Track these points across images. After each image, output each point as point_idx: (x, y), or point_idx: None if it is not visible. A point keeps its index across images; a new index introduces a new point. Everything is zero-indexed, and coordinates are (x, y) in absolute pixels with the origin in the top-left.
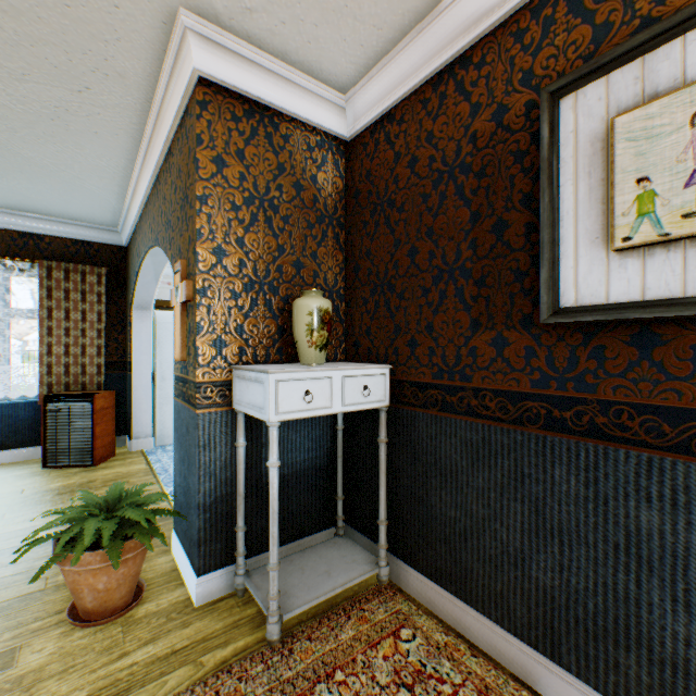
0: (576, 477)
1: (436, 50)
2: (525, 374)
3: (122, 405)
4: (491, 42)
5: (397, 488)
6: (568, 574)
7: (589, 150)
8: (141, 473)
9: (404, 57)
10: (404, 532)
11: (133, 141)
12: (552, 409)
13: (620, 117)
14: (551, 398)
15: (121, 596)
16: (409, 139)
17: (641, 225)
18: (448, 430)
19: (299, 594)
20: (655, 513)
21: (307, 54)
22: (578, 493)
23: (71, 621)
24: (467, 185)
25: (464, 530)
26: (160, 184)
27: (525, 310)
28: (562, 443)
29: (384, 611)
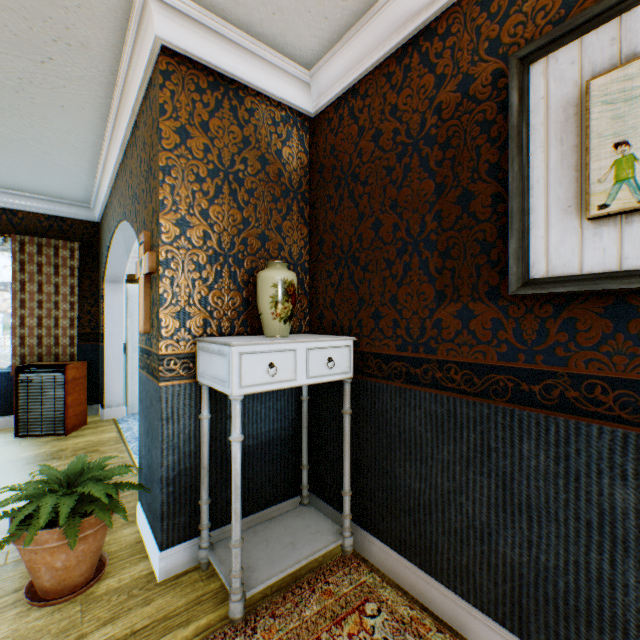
0: (546, 453)
1: (401, 22)
2: (492, 347)
3: (95, 375)
4: (456, 13)
5: (361, 459)
6: (537, 551)
7: (562, 116)
8: (112, 441)
9: (368, 30)
10: (367, 502)
11: (100, 116)
12: (521, 382)
13: (596, 80)
14: (519, 371)
15: (81, 573)
16: (373, 113)
17: (619, 192)
18: (412, 402)
19: (263, 568)
20: (631, 492)
21: (271, 27)
22: (547, 468)
23: (28, 600)
24: (431, 157)
25: (429, 502)
26: (127, 158)
27: (492, 282)
28: (531, 417)
29: (348, 584)
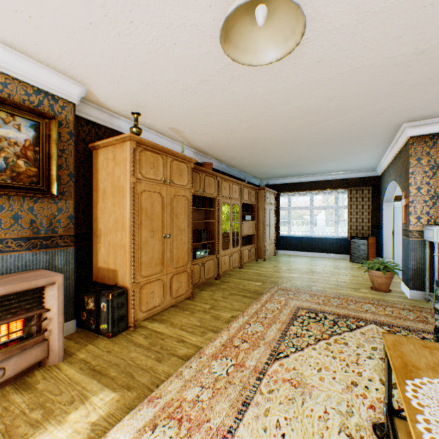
0: None
1: None
2: None
3: (377, 244)
4: None
5: None
6: None
7: None
8: None
9: None
10: None
11: (385, 148)
12: None
13: None
14: None
15: (383, 287)
16: None
17: None
18: None
19: None
20: None
21: None
22: None
23: (370, 288)
24: None
25: None
26: (395, 160)
27: None
28: None
29: None
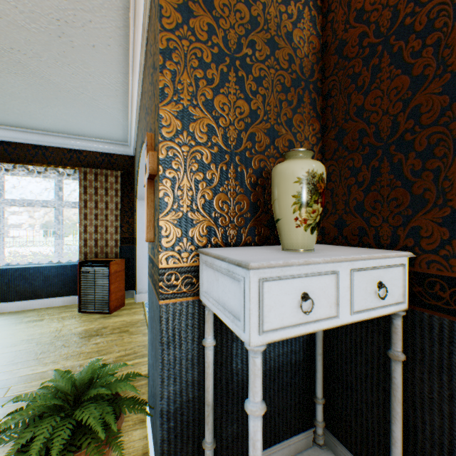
0: None
1: None
2: None
3: (131, 268)
4: None
5: (417, 424)
6: None
7: None
8: (139, 323)
9: None
10: None
11: (122, 51)
12: None
13: None
14: None
15: None
16: None
17: None
18: None
19: None
20: None
21: None
22: None
23: None
24: None
25: None
26: (143, 85)
27: None
28: None
29: None
